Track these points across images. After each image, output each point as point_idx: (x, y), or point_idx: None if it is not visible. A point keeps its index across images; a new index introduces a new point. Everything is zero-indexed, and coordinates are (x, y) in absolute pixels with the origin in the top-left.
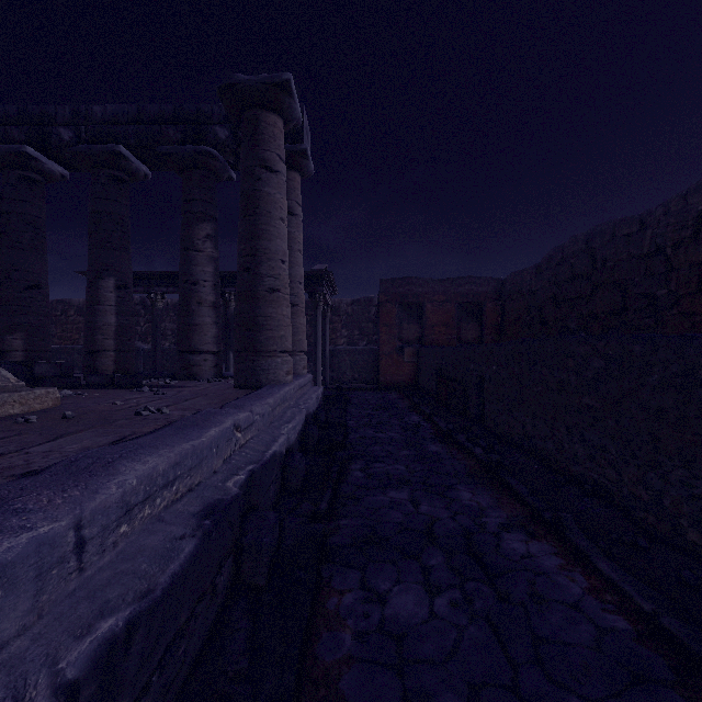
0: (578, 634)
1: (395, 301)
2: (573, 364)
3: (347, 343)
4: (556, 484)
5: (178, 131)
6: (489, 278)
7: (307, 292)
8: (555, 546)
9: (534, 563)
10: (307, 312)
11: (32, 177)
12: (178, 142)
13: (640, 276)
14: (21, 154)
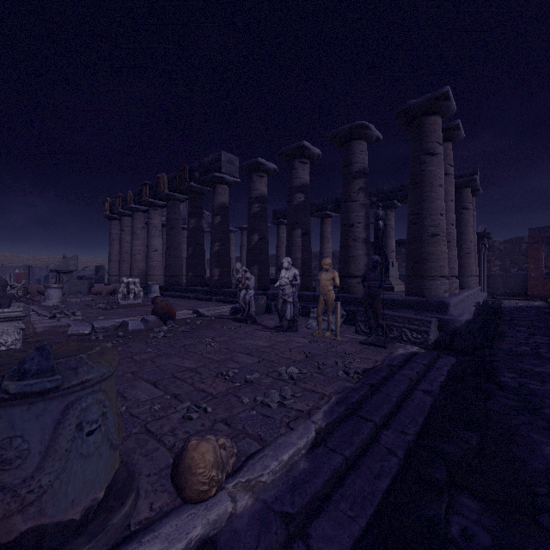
0: None
1: (541, 242)
2: None
3: (499, 270)
4: None
5: None
6: None
7: None
8: None
9: None
10: None
11: None
12: None
13: None
14: None
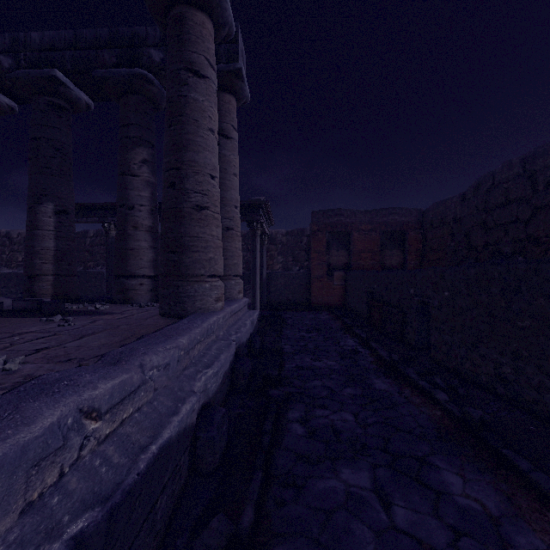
0: None
1: (325, 230)
2: None
3: (282, 268)
4: None
5: (113, 54)
6: (411, 208)
7: (246, 221)
8: None
9: None
10: (248, 241)
11: None
12: (113, 65)
13: None
14: None
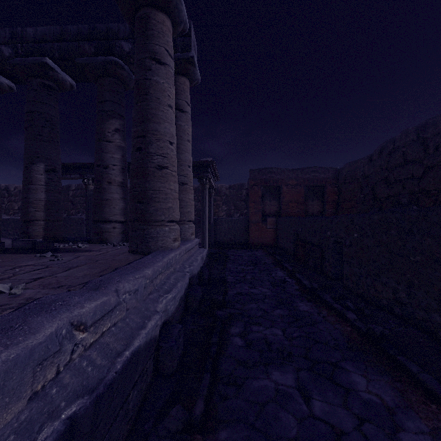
0: None
1: (260, 184)
2: None
3: (226, 215)
4: None
5: (92, 45)
6: (329, 167)
7: (197, 177)
8: None
9: None
10: (199, 193)
11: None
12: (92, 54)
13: None
14: None
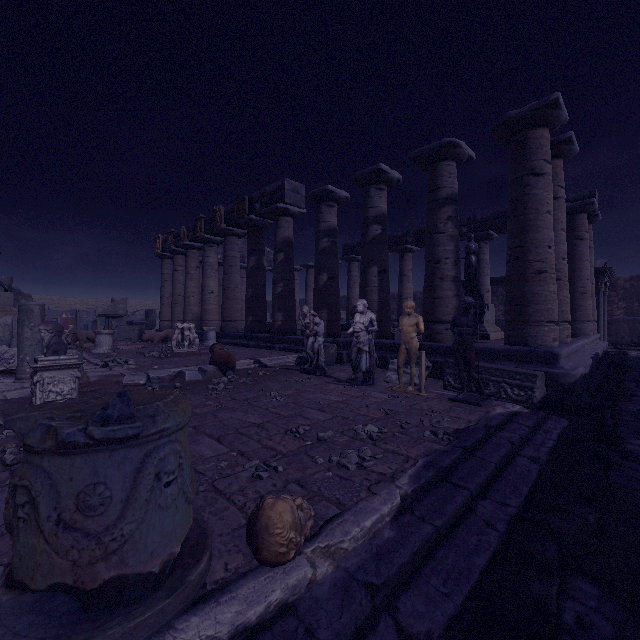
0: None
1: None
2: None
3: (624, 314)
4: None
5: None
6: None
7: None
8: None
9: None
10: None
11: None
12: None
13: None
14: None
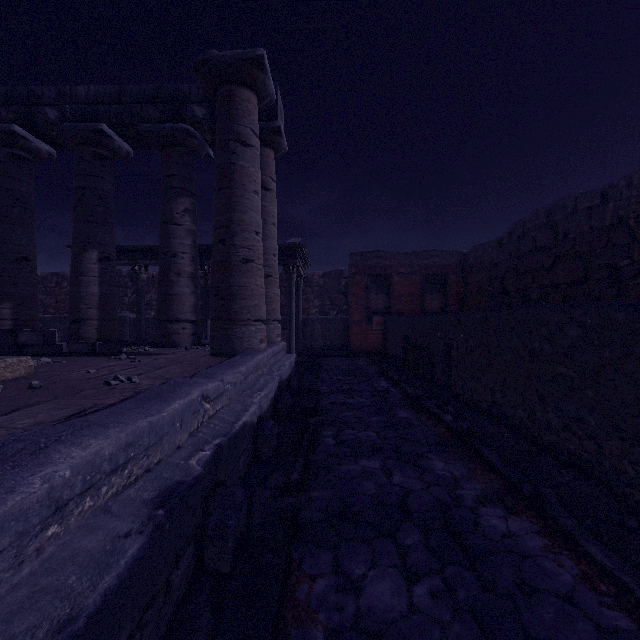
0: (577, 635)
1: (364, 273)
2: (546, 333)
3: (319, 313)
4: (530, 454)
5: (157, 109)
6: (452, 251)
7: (281, 264)
8: (536, 524)
9: (517, 543)
10: (282, 283)
11: (20, 154)
12: (157, 120)
13: (601, 248)
14: (9, 132)
